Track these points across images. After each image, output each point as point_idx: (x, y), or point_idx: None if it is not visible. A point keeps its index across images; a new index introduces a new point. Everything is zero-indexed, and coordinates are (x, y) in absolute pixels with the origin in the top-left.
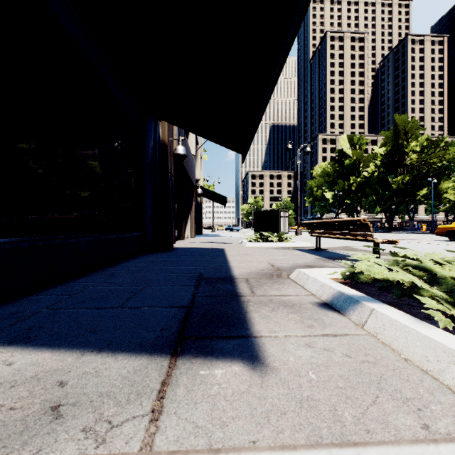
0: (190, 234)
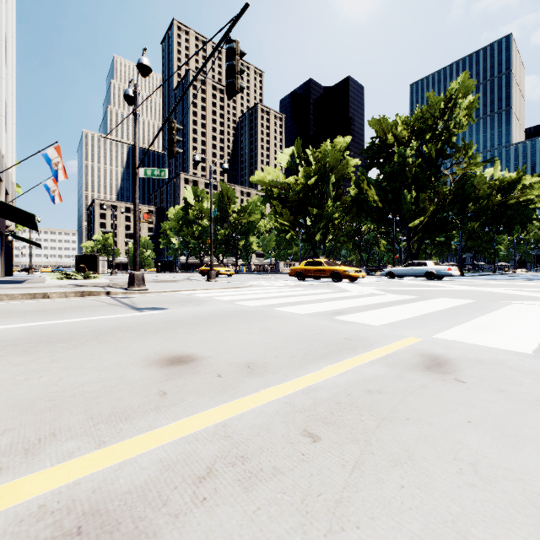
0: (0, 275)
